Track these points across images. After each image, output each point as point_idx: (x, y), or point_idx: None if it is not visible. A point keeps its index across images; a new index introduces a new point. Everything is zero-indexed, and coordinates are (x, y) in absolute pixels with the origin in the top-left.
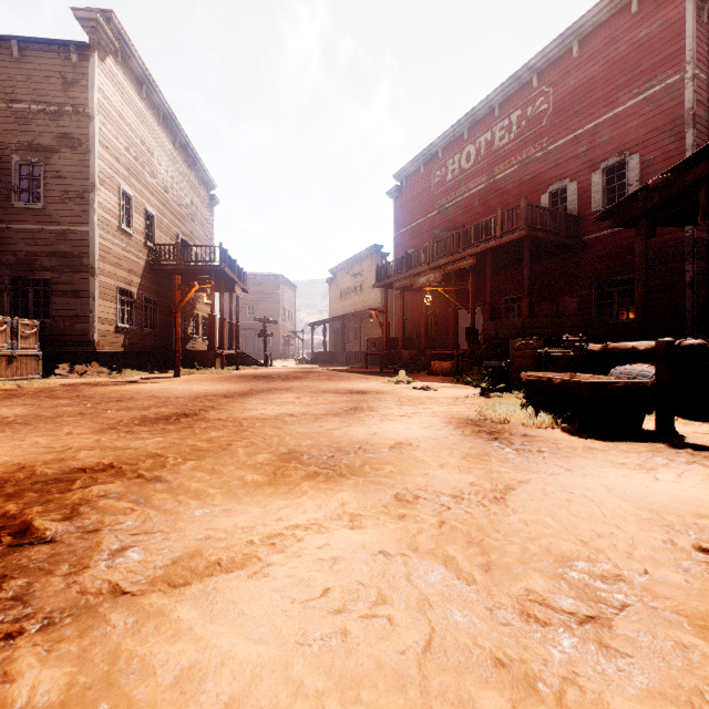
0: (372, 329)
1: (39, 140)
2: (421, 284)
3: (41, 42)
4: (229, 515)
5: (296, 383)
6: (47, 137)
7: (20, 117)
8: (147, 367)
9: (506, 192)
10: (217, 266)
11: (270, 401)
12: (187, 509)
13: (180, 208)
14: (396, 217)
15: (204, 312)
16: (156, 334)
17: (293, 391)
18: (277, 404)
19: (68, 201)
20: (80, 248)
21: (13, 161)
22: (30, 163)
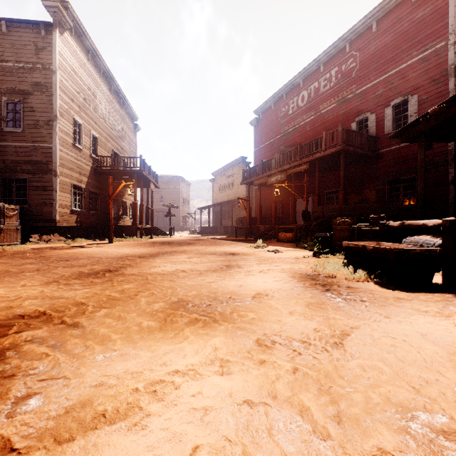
0: (240, 211)
1: (19, 86)
2: (272, 182)
3: (21, 22)
4: (124, 360)
5: (189, 248)
6: (25, 85)
7: (7, 72)
8: (92, 236)
9: (328, 121)
10: (138, 170)
11: (170, 260)
12: (92, 353)
13: (114, 133)
14: (255, 138)
15: (130, 201)
16: (98, 214)
17: (186, 253)
18: (174, 263)
19: (39, 127)
20: (47, 158)
21: (3, 100)
22: (14, 102)
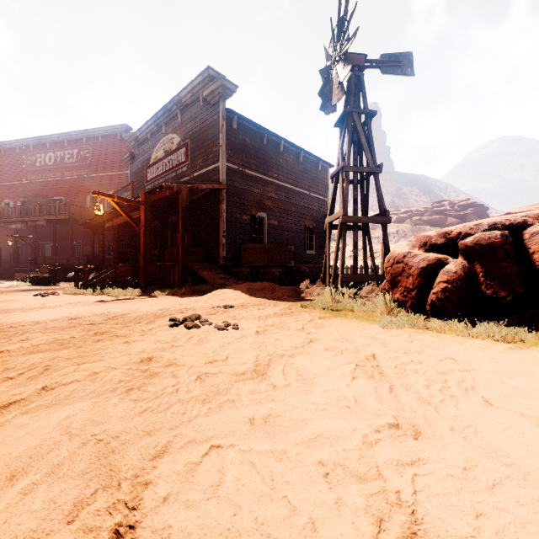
0: None
1: None
2: (12, 228)
3: None
4: None
5: None
6: None
7: None
8: None
9: (71, 187)
10: None
11: None
12: None
13: None
14: None
15: None
16: None
17: None
18: None
19: None
20: None
21: None
22: None
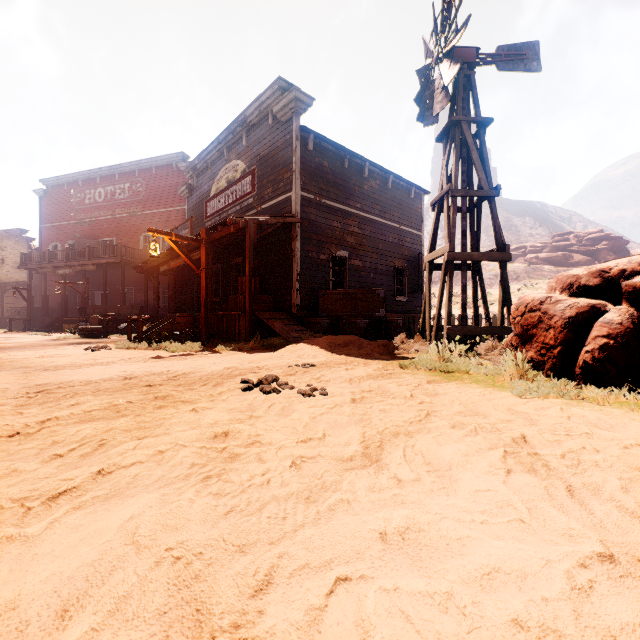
0: (17, 299)
1: None
2: (60, 274)
3: None
4: None
5: None
6: None
7: None
8: None
9: (123, 226)
10: None
11: None
12: None
13: None
14: (42, 212)
15: None
16: None
17: None
18: None
19: None
20: None
21: None
22: None
